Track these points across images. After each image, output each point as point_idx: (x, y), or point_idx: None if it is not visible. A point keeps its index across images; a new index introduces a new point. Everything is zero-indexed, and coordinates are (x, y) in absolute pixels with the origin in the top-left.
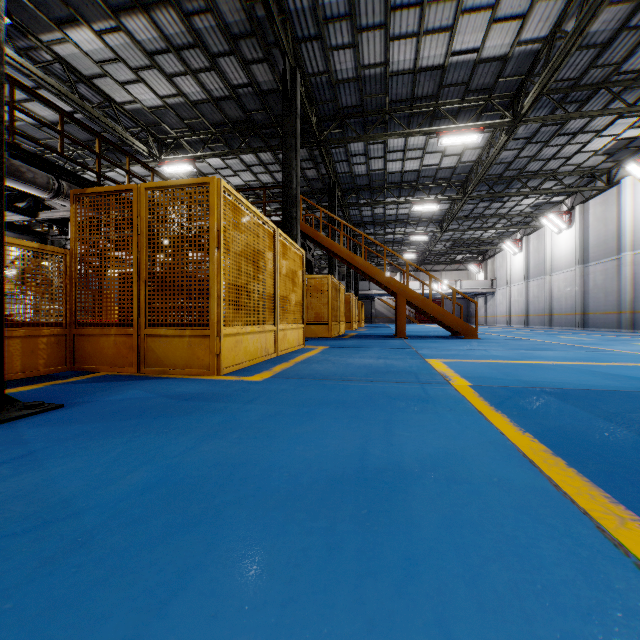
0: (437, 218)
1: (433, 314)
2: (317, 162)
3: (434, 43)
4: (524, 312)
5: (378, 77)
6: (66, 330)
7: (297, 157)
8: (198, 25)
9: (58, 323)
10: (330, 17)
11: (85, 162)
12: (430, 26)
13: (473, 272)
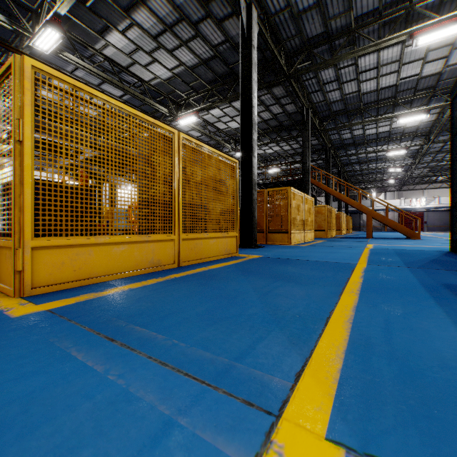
0: (411, 154)
1: (389, 225)
2: (318, 136)
3: (388, 78)
4: None
5: (355, 96)
6: None
7: (309, 151)
8: (263, 98)
9: None
10: (326, 82)
11: None
12: (384, 73)
13: None
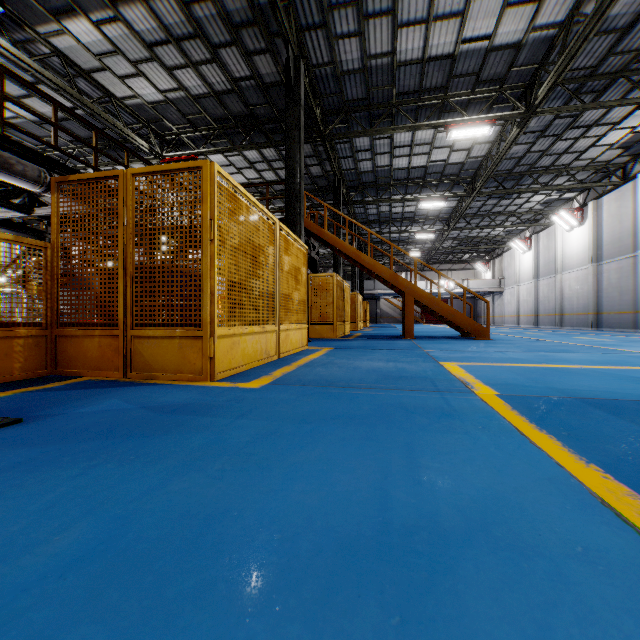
0: (444, 216)
1: (442, 314)
2: (322, 158)
3: (444, 30)
4: (533, 312)
5: (385, 68)
6: (47, 331)
7: (301, 150)
8: (198, 14)
9: (38, 323)
10: (335, 3)
11: (86, 160)
12: (440, 12)
13: (480, 271)
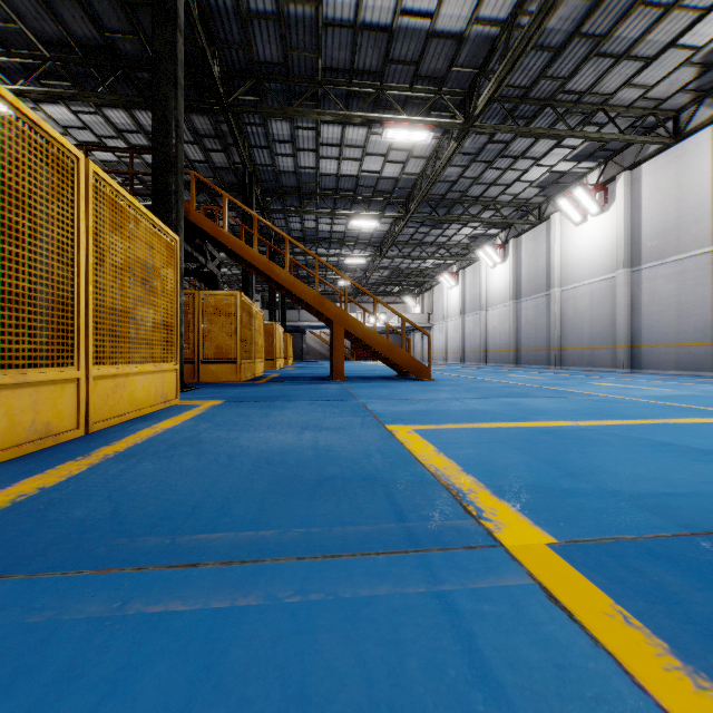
0: (376, 241)
1: (379, 349)
2: (227, 143)
3: None
4: (460, 348)
5: (308, 24)
6: None
7: (178, 96)
8: None
9: None
10: None
11: None
12: None
13: (410, 306)
